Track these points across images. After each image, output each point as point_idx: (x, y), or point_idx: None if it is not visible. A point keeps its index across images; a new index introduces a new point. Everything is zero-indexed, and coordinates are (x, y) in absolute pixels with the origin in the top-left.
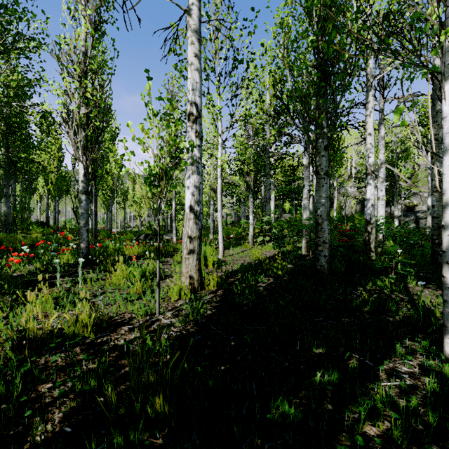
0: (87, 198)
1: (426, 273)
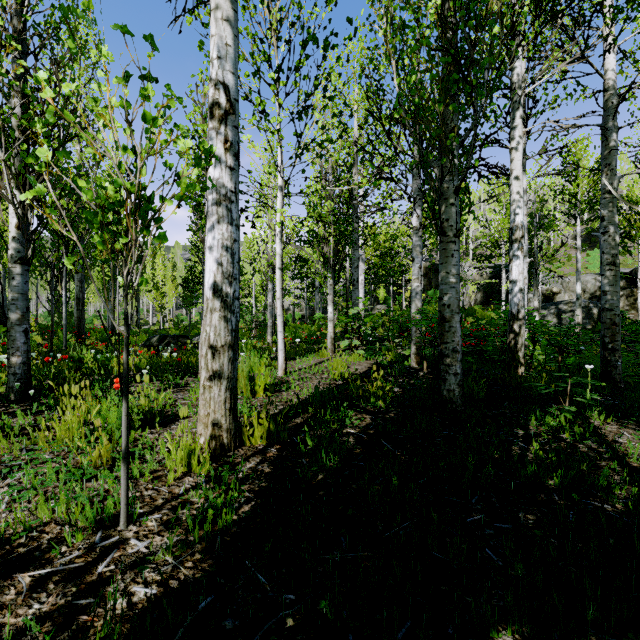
0: (25, 272)
1: (606, 398)
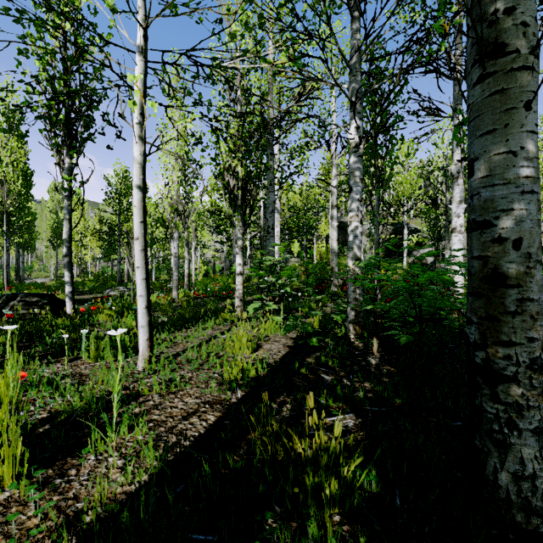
0: None
1: None
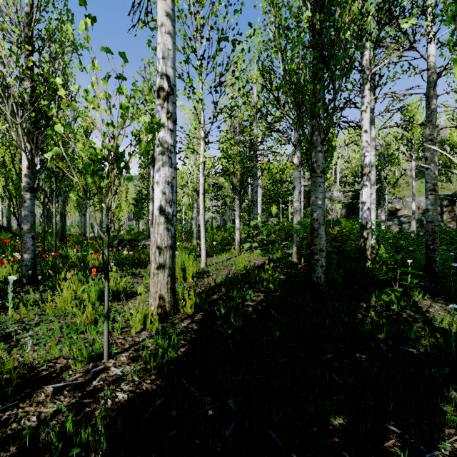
0: (32, 197)
1: (426, 283)
